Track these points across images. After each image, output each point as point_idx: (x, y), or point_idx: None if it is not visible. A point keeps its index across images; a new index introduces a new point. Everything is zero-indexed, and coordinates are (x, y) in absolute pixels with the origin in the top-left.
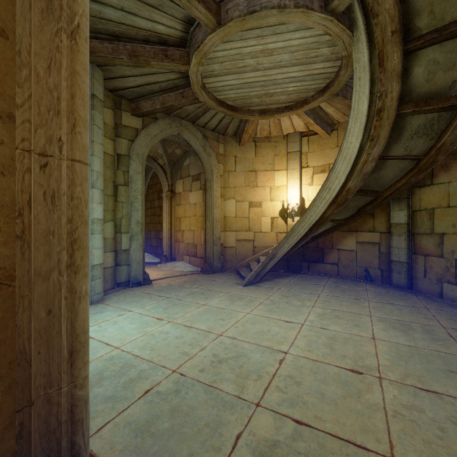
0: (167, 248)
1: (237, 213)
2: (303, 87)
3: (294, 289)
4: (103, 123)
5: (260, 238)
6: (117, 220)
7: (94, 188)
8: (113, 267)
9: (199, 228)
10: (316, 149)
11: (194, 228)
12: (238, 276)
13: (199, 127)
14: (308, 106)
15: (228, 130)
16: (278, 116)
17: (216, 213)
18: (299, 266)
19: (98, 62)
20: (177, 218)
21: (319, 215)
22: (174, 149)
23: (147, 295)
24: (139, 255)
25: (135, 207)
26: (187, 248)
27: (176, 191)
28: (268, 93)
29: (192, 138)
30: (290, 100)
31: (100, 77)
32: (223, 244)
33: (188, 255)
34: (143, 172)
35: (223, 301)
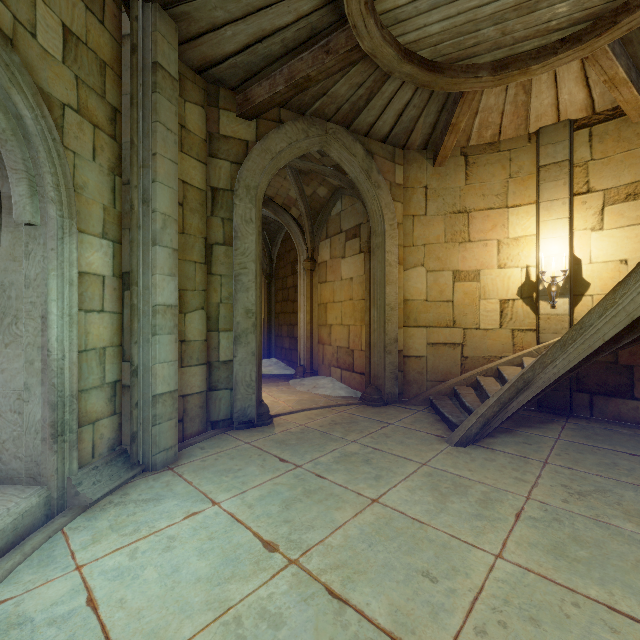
0: (305, 353)
1: (429, 292)
2: None
3: (585, 467)
4: (177, 121)
5: (477, 341)
6: (211, 307)
7: (157, 246)
8: (205, 392)
9: (358, 320)
10: (612, 151)
11: (349, 322)
12: (434, 416)
13: (359, 136)
14: (634, 17)
15: (414, 135)
16: (540, 67)
17: (390, 293)
18: (568, 402)
19: None
20: (321, 305)
21: None
22: (316, 188)
23: (258, 456)
24: (250, 371)
25: (242, 284)
26: (337, 356)
27: (320, 259)
28: (526, 3)
29: (346, 157)
30: (579, 15)
31: (170, 32)
32: (402, 351)
33: (339, 368)
34: (257, 220)
35: (418, 494)
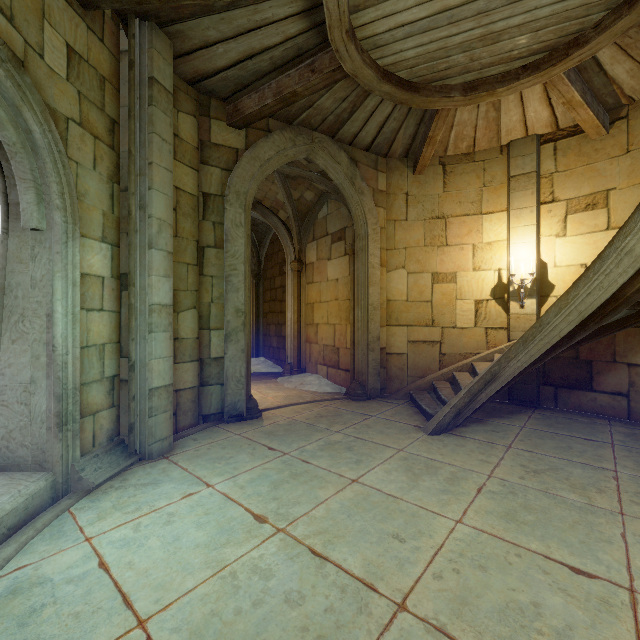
0: (292, 351)
1: (410, 293)
2: (578, 0)
3: (544, 450)
4: (171, 132)
5: (454, 339)
6: (203, 307)
7: (153, 249)
8: (197, 388)
9: (343, 320)
10: (574, 164)
11: (335, 321)
12: (413, 409)
13: (343, 144)
14: (583, 51)
15: (395, 145)
16: (505, 90)
17: (373, 293)
18: (535, 394)
19: (148, 0)
20: (308, 305)
21: (610, 292)
22: (303, 192)
23: (248, 445)
24: (240, 367)
25: (233, 284)
26: (323, 354)
27: (307, 260)
28: (490, 35)
29: (331, 165)
30: (537, 46)
31: (165, 49)
32: (384, 348)
33: (326, 365)
34: (246, 224)
35: (394, 474)
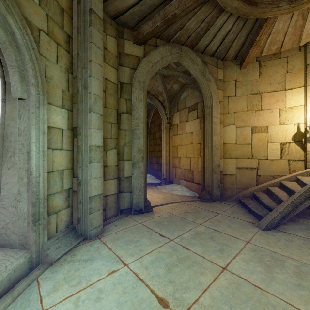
0: (166, 172)
1: (237, 139)
2: None
3: None
4: (102, 43)
5: (266, 167)
6: (120, 147)
7: (92, 112)
8: (116, 194)
9: (196, 155)
10: None
11: (190, 155)
12: (243, 209)
13: (198, 53)
14: None
15: (230, 51)
16: None
17: (215, 139)
18: None
19: None
20: (174, 147)
21: None
22: (172, 85)
23: (147, 232)
24: (140, 182)
25: (136, 134)
26: (183, 173)
27: (173, 122)
28: None
29: (191, 65)
30: None
31: None
32: (222, 172)
33: (185, 180)
34: (144, 99)
35: (251, 265)
